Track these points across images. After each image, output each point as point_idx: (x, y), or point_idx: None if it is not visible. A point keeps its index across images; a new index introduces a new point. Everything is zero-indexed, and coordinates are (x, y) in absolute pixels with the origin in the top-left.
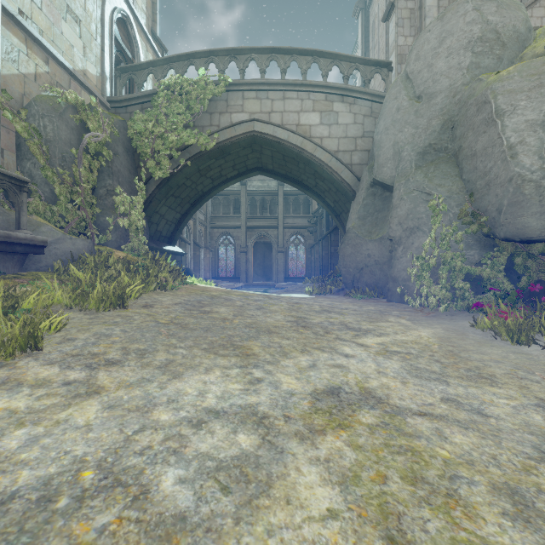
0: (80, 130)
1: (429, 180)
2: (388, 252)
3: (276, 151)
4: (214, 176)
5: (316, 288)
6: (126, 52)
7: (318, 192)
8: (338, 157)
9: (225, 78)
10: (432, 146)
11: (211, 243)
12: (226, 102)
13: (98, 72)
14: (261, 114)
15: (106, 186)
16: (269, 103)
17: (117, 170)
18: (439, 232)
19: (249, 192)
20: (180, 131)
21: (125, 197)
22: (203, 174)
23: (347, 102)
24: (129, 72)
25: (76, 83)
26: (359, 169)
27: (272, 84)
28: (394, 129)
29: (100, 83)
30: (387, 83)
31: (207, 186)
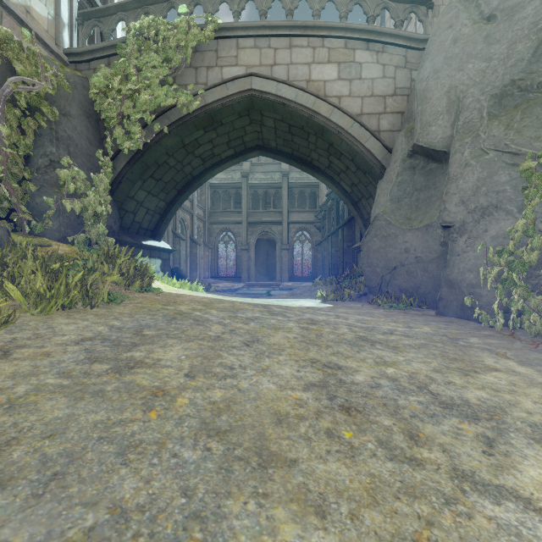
0: (5, 74)
1: (516, 133)
2: (439, 245)
3: (280, 119)
4: (204, 155)
5: (331, 292)
6: (95, 0)
7: (332, 175)
8: (361, 121)
9: (213, 19)
10: (516, 83)
11: (210, 240)
12: (215, 53)
13: (50, 15)
14: (260, 67)
15: (47, 155)
16: (271, 53)
17: (67, 136)
18: (539, 211)
19: (250, 185)
20: (155, 88)
21: (76, 171)
22: (189, 152)
23: (373, 50)
24: (94, 19)
25: (12, 19)
26: (390, 138)
27: (274, 28)
28: (450, 68)
29: (53, 29)
30: (425, 24)
31: (197, 168)
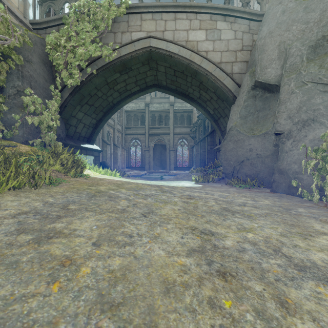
0: None
1: (326, 70)
2: (272, 146)
3: (168, 66)
4: (120, 90)
5: (201, 177)
6: None
7: (201, 103)
8: (221, 67)
9: (125, 1)
10: (325, 37)
11: (126, 145)
12: (127, 23)
13: None
14: (156, 32)
15: (15, 87)
16: (163, 23)
17: (29, 75)
18: None
19: (150, 111)
20: (88, 45)
21: (35, 98)
22: (111, 87)
23: (228, 21)
24: (49, 1)
25: None
26: (239, 78)
27: (165, 7)
28: (280, 29)
29: (22, 7)
30: (261, 5)
31: (116, 98)
